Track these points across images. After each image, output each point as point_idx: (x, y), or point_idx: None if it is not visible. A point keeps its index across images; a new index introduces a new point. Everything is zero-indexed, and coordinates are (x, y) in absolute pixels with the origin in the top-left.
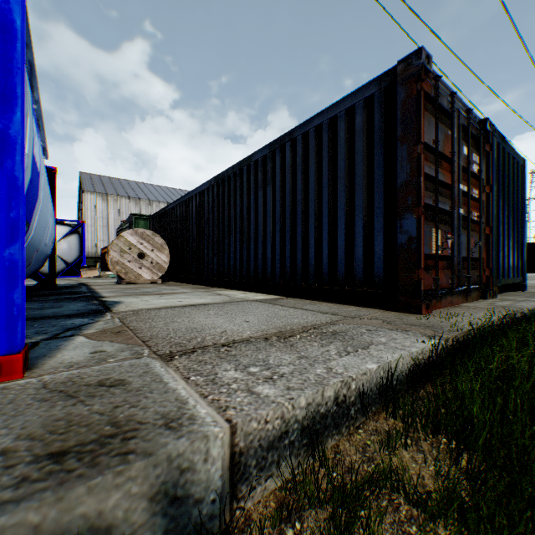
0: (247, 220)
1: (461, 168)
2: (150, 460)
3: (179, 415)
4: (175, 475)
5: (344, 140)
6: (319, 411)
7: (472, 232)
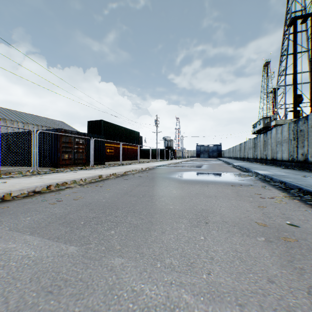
0: (28, 147)
1: (76, 143)
2: None
3: None
4: None
5: (51, 137)
6: None
7: (81, 154)
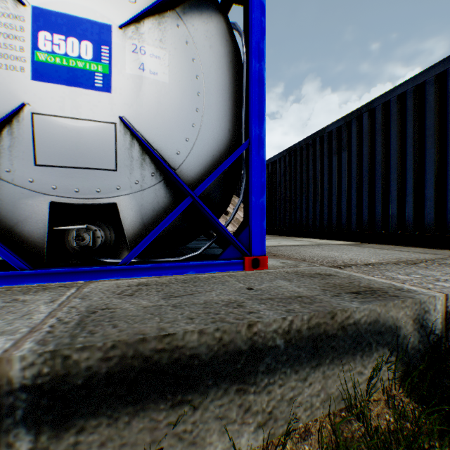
0: (319, 181)
1: None
2: (412, 300)
3: (399, 288)
4: (421, 313)
5: (433, 103)
6: None
7: None
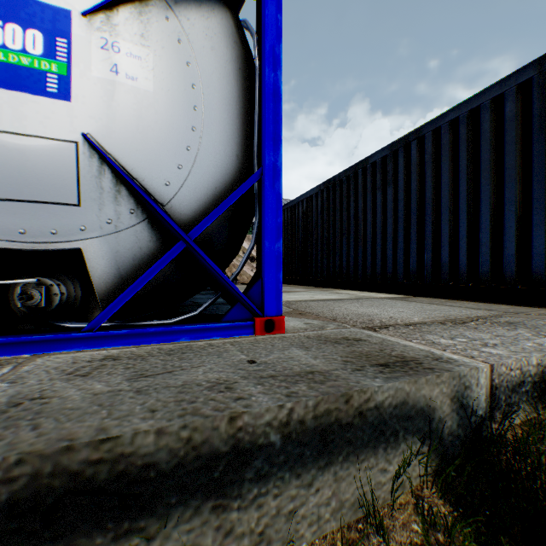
0: (362, 221)
1: None
2: (450, 374)
3: (438, 357)
4: (461, 389)
5: (489, 131)
6: (544, 373)
7: None
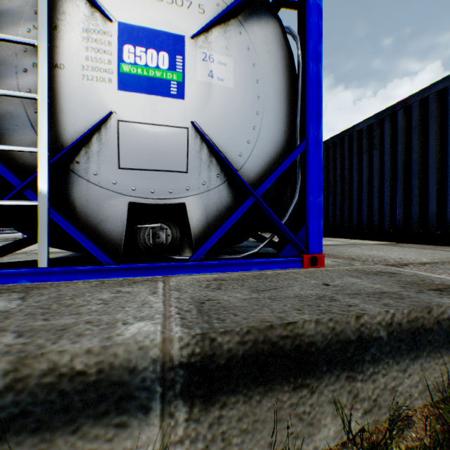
0: (348, 180)
1: None
2: None
3: None
4: None
5: None
6: None
7: None
